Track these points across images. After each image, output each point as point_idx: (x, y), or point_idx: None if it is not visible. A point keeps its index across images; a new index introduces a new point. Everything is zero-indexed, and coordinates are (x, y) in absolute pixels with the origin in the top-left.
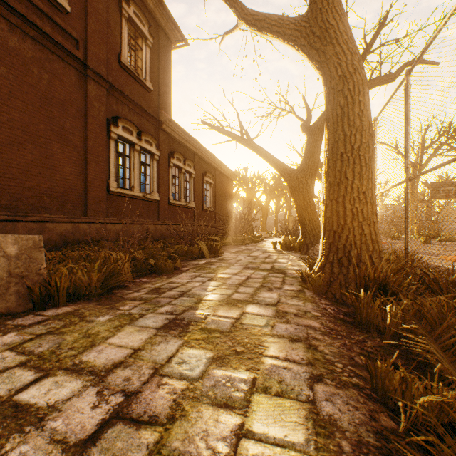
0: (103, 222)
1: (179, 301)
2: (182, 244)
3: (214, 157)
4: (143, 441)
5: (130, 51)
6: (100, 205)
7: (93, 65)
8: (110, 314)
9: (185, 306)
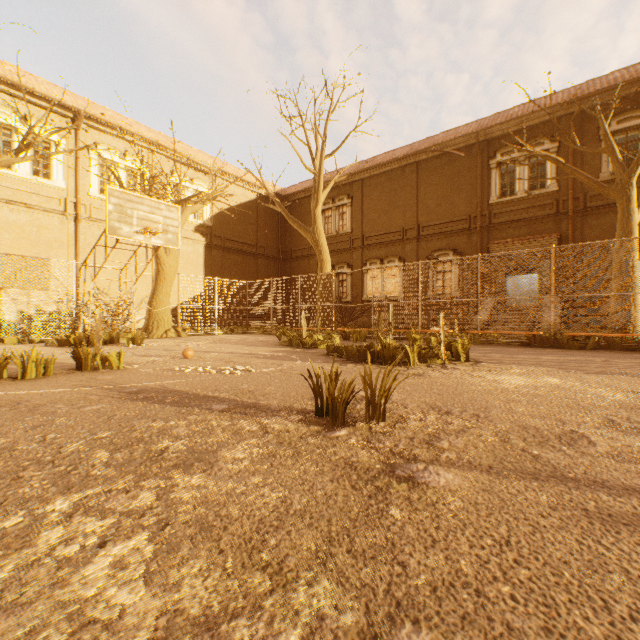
0: None
1: None
2: None
3: None
4: None
5: None
6: None
7: None
8: None
9: None
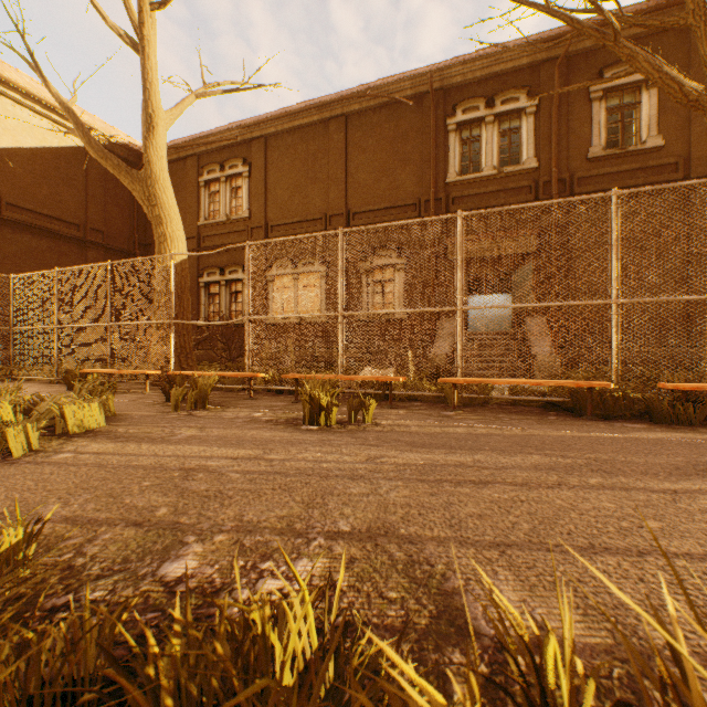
0: None
1: None
2: None
3: None
4: None
5: None
6: None
7: (698, 172)
8: None
9: None
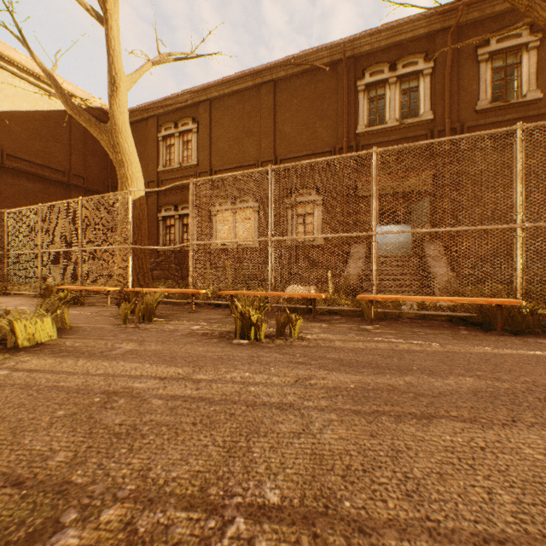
0: None
1: None
2: None
3: None
4: None
5: None
6: None
7: None
8: None
9: None
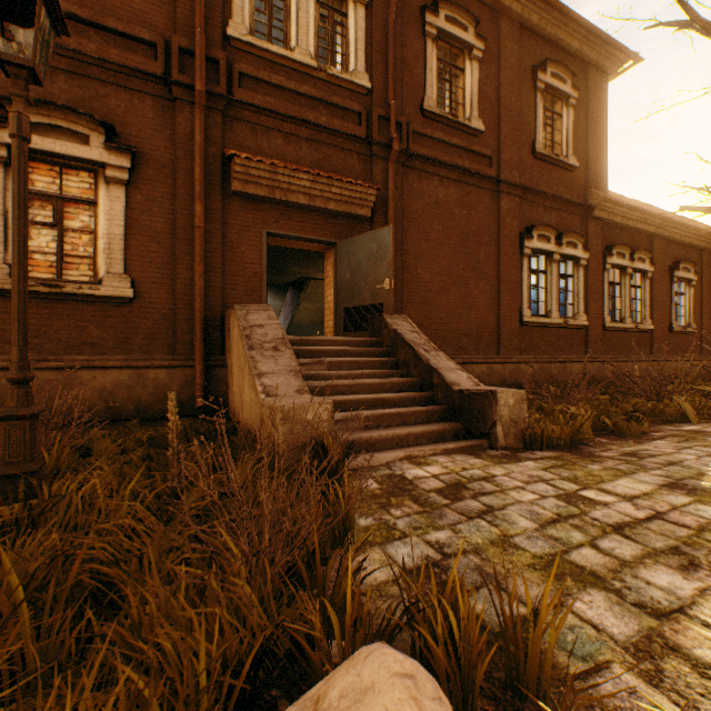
0: (516, 362)
1: (670, 469)
2: (638, 397)
3: (697, 231)
4: (683, 530)
5: (543, 129)
6: (511, 341)
7: (505, 175)
8: (597, 465)
9: (681, 474)
